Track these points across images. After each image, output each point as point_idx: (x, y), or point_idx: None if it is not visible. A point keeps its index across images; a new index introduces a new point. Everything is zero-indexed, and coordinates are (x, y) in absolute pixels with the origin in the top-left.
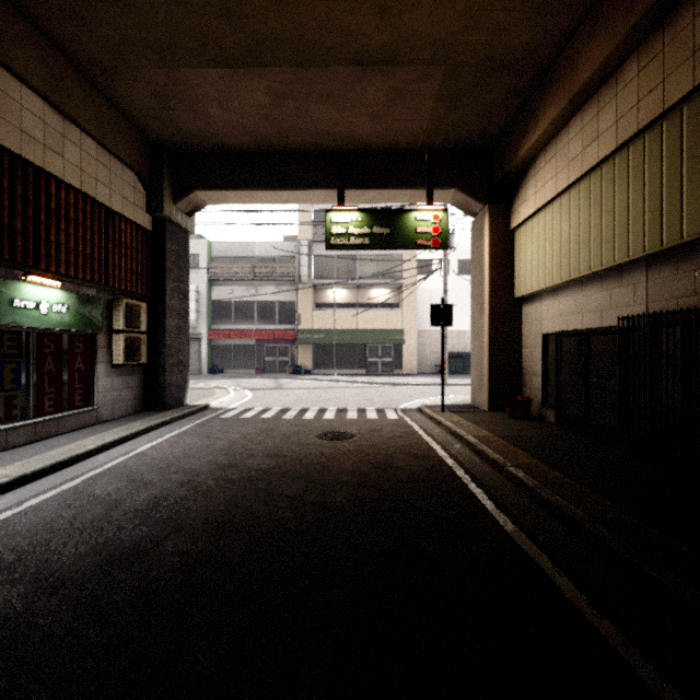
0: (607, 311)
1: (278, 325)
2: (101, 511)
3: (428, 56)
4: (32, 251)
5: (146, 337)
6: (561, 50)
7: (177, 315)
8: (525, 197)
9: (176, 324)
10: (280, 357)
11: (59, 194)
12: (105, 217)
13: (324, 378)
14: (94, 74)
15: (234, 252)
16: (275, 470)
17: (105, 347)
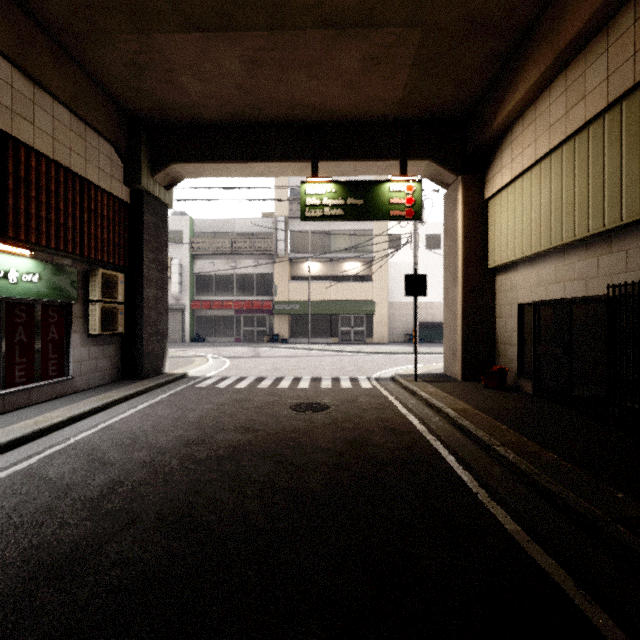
0: (593, 279)
1: (256, 296)
2: (47, 499)
3: (405, 16)
4: None
5: (123, 307)
6: (544, 8)
7: (155, 286)
8: (500, 166)
9: (154, 294)
10: (258, 326)
11: (29, 161)
12: (80, 187)
13: (299, 347)
14: (66, 41)
15: (215, 228)
16: (245, 448)
17: (81, 317)
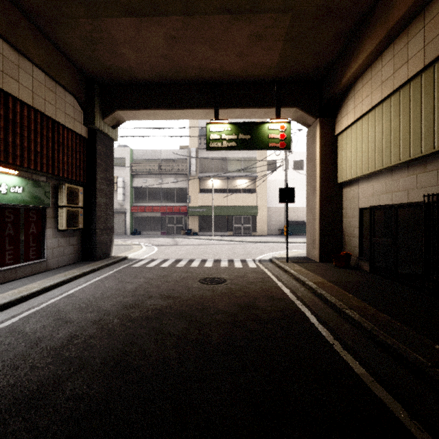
0: (413, 190)
1: (176, 203)
2: (23, 348)
3: (279, 5)
4: None
5: (82, 210)
6: None
7: (105, 195)
8: (346, 111)
9: (104, 201)
10: (177, 224)
11: (15, 108)
12: (52, 126)
13: (205, 238)
14: (41, 24)
15: (148, 156)
16: (166, 310)
17: (52, 217)
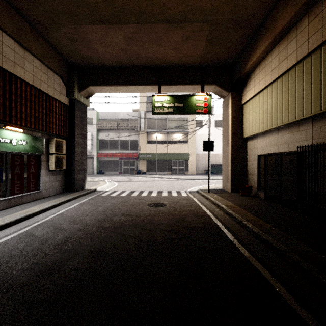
0: (291, 143)
1: (130, 151)
2: (37, 244)
3: (202, 18)
4: (8, 114)
5: (65, 156)
6: (268, 15)
7: (81, 146)
8: (249, 88)
9: (80, 150)
10: (131, 166)
11: (22, 86)
12: (45, 98)
13: (151, 176)
14: (39, 28)
15: (109, 116)
16: (126, 223)
17: (45, 161)
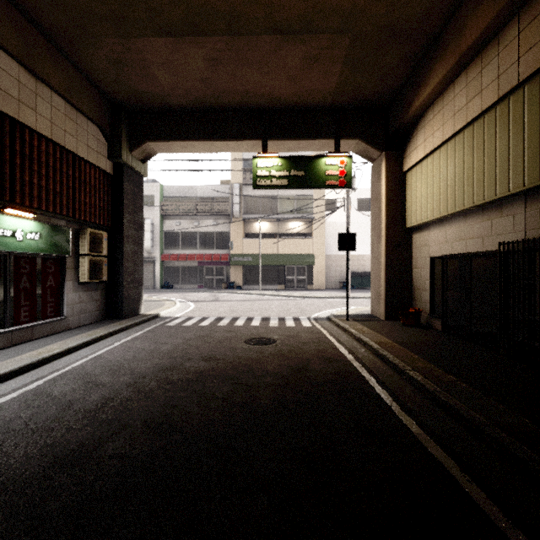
0: (488, 237)
1: (215, 250)
2: (55, 411)
3: (337, 25)
4: (8, 188)
5: (107, 260)
6: (449, 19)
7: (133, 242)
8: (416, 145)
9: (132, 249)
10: (217, 275)
11: (32, 141)
12: (72, 161)
13: (251, 292)
14: (62, 44)
15: (181, 193)
16: (208, 372)
17: (73, 268)
